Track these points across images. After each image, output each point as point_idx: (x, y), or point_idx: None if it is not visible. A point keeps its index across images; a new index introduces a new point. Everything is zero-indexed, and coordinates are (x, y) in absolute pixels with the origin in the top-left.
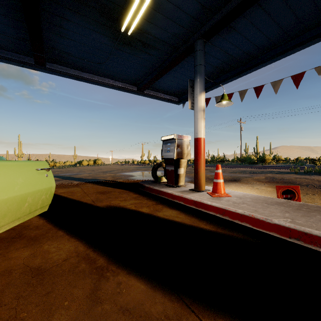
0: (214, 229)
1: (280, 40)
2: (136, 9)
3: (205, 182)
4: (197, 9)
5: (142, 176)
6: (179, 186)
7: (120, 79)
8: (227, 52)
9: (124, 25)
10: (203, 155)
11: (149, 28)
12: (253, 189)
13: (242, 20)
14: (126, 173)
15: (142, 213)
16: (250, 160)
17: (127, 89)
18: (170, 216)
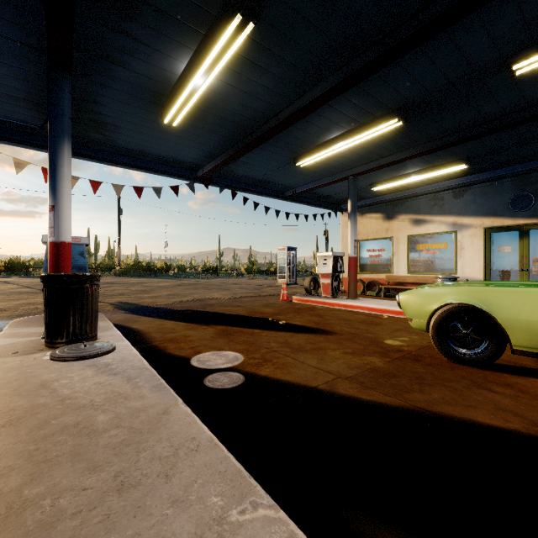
0: None
1: None
2: None
3: None
4: None
5: None
6: None
7: None
8: None
9: None
10: None
11: None
12: None
13: None
14: None
15: None
16: None
17: None
18: None
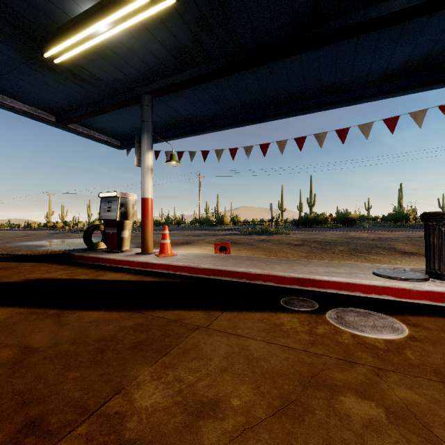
0: (158, 280)
1: (221, 115)
2: (70, 44)
3: (154, 247)
4: (144, 68)
5: (60, 245)
6: (124, 252)
7: (26, 101)
8: (176, 111)
9: (49, 52)
10: (151, 216)
11: (84, 64)
12: (201, 250)
13: (188, 91)
14: (26, 242)
15: (81, 280)
16: (209, 222)
17: (38, 117)
18: (115, 278)
